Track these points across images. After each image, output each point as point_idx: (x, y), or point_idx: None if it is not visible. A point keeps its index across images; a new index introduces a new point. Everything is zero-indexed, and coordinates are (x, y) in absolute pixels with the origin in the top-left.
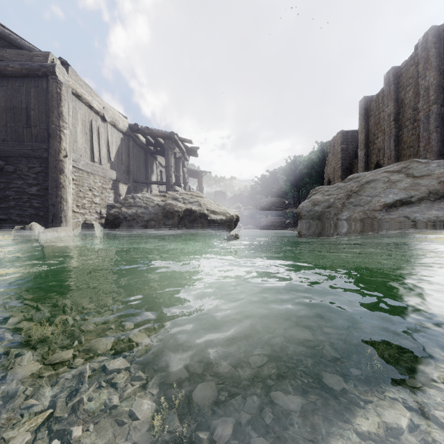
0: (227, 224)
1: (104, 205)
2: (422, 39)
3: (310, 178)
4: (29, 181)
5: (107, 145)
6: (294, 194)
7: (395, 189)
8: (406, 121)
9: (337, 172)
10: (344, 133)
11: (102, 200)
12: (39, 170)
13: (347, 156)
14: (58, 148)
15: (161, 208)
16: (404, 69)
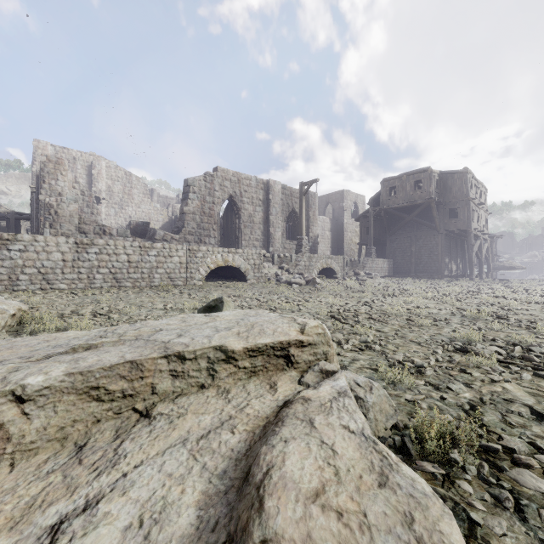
0: (521, 269)
1: None
2: None
3: None
4: None
5: None
6: None
7: None
8: None
9: None
10: None
11: None
12: None
13: None
14: None
15: (502, 266)
16: None
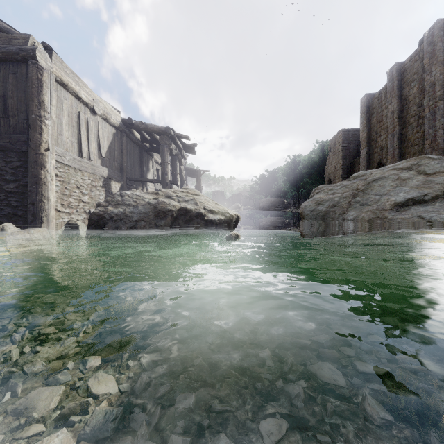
0: (227, 224)
1: (94, 203)
2: (427, 33)
3: (310, 178)
4: (6, 177)
5: (98, 140)
6: (294, 194)
7: (405, 187)
8: (410, 118)
9: (338, 171)
10: (345, 132)
11: (91, 198)
12: (18, 164)
13: (348, 155)
14: (39, 141)
15: (152, 207)
16: (408, 64)
